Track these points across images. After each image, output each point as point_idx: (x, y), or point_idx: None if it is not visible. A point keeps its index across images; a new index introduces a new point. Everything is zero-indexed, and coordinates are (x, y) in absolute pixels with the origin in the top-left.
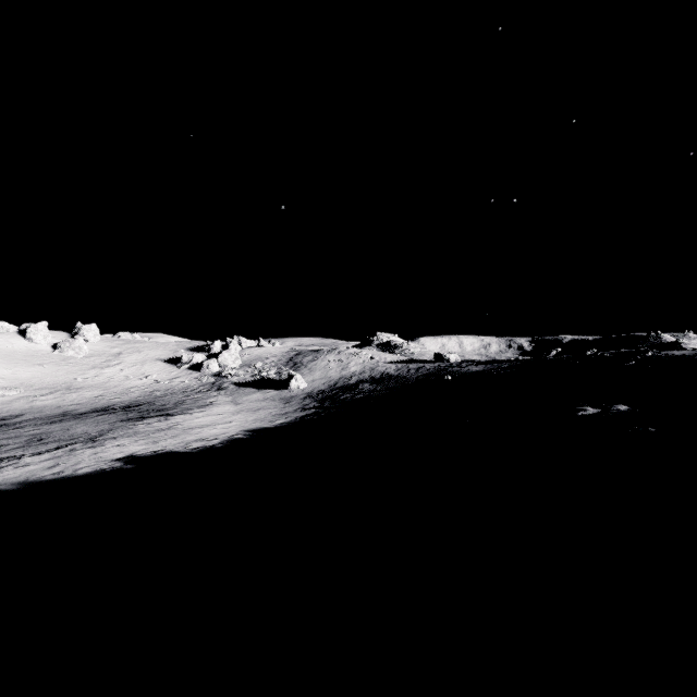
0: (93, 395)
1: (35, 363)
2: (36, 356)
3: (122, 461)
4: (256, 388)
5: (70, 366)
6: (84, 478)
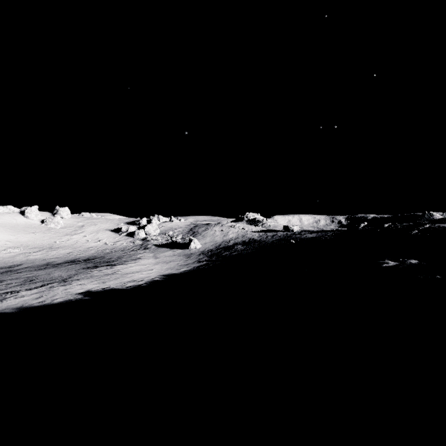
0: (65, 252)
1: (30, 232)
2: (31, 227)
3: (82, 294)
4: (169, 248)
5: (51, 234)
6: (58, 305)
